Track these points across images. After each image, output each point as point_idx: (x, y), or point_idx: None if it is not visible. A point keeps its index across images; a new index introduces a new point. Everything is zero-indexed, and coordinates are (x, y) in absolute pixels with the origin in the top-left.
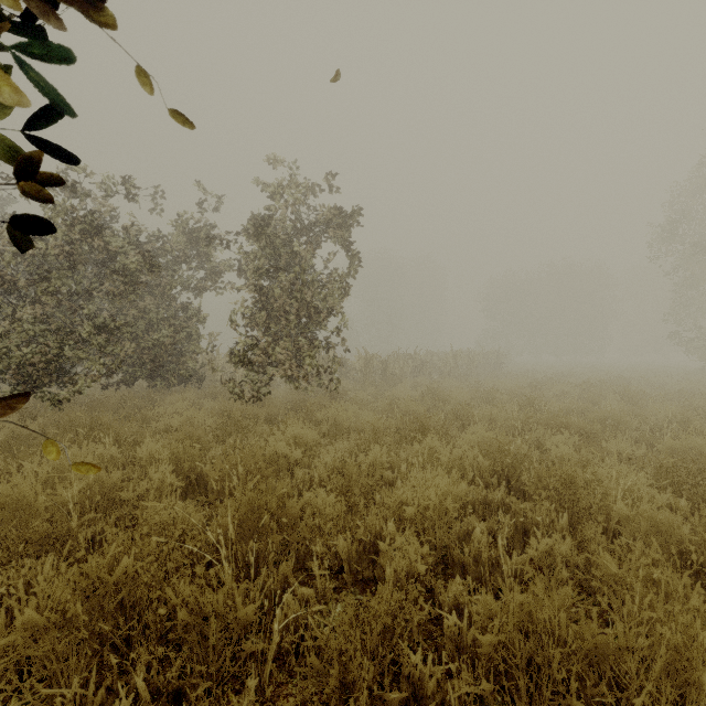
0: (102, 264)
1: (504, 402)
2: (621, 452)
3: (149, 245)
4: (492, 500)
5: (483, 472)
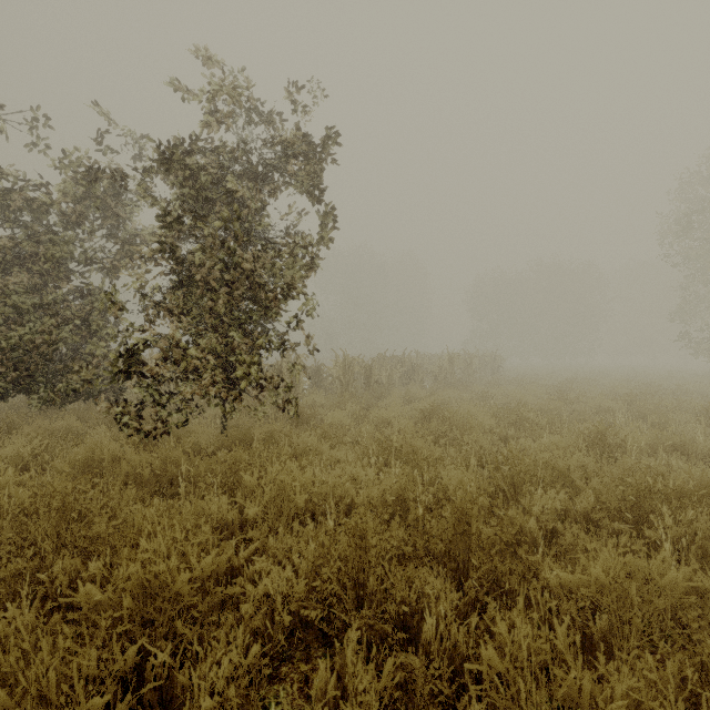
0: None
1: (541, 426)
2: None
3: (15, 193)
4: None
5: None
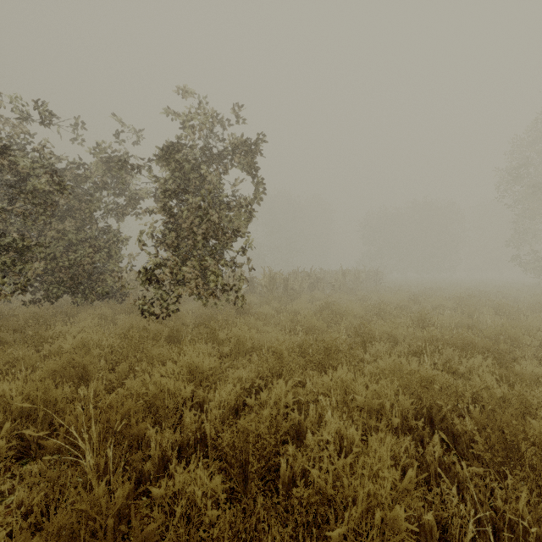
0: (10, 184)
1: (394, 315)
2: (537, 377)
3: (69, 171)
4: (430, 463)
5: (405, 413)
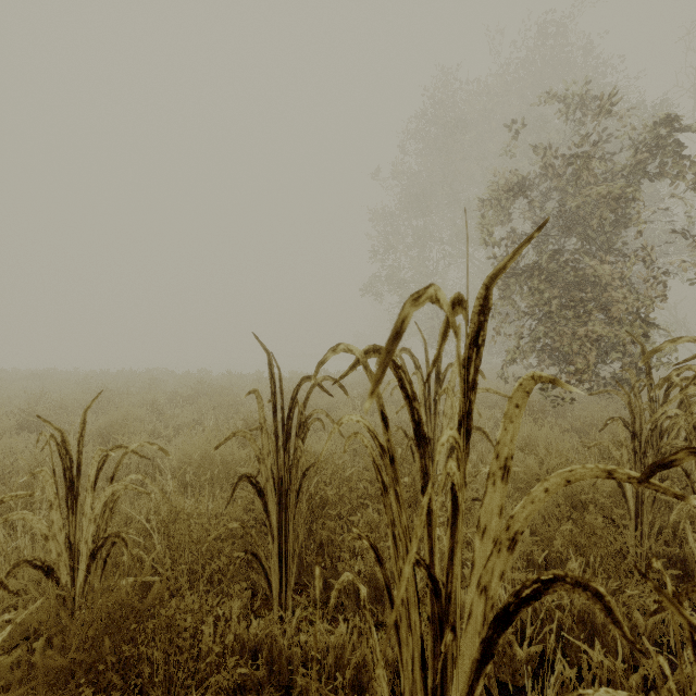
0: None
1: None
2: None
3: None
4: None
5: None
